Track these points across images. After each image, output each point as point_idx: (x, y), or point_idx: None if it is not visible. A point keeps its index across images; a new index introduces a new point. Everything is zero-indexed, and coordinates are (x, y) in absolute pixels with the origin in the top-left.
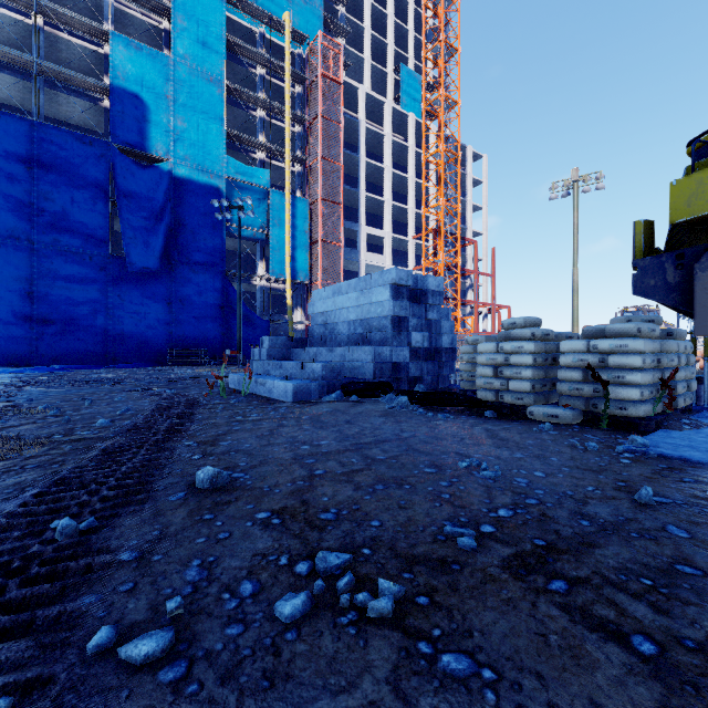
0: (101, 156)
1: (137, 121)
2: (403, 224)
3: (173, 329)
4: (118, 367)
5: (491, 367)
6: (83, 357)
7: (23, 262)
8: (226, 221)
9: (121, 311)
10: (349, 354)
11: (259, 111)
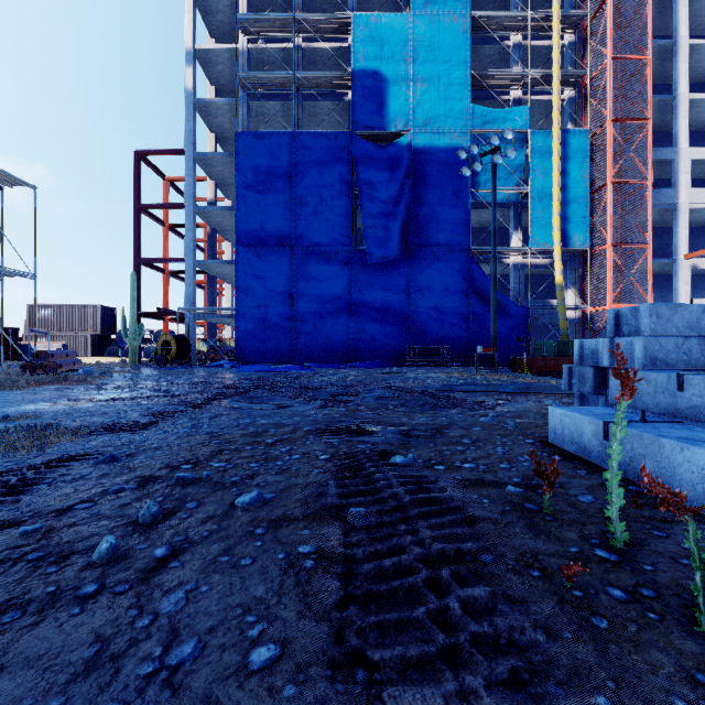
0: (344, 148)
1: (376, 99)
2: None
3: (411, 323)
4: (358, 367)
5: None
6: (330, 356)
7: (286, 267)
8: (471, 188)
9: (361, 307)
10: None
11: (512, 37)
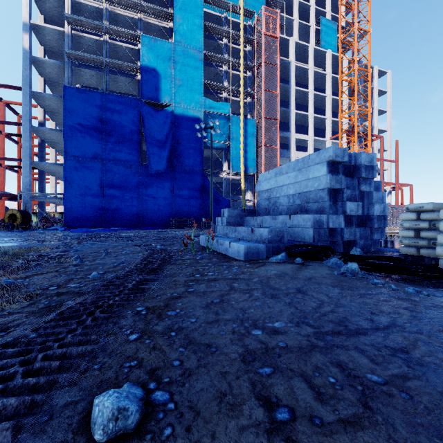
0: (136, 107)
1: (154, 84)
2: (322, 129)
3: (173, 206)
4: (144, 229)
5: None
6: (127, 223)
7: (99, 171)
8: (204, 139)
9: (146, 196)
10: (289, 221)
11: (224, 66)
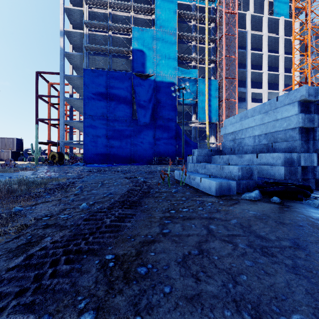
0: (129, 79)
1: (142, 61)
2: (275, 84)
3: (155, 148)
4: (134, 165)
5: None
6: (123, 161)
7: (105, 125)
8: (177, 98)
9: (136, 141)
10: (256, 159)
11: (192, 42)
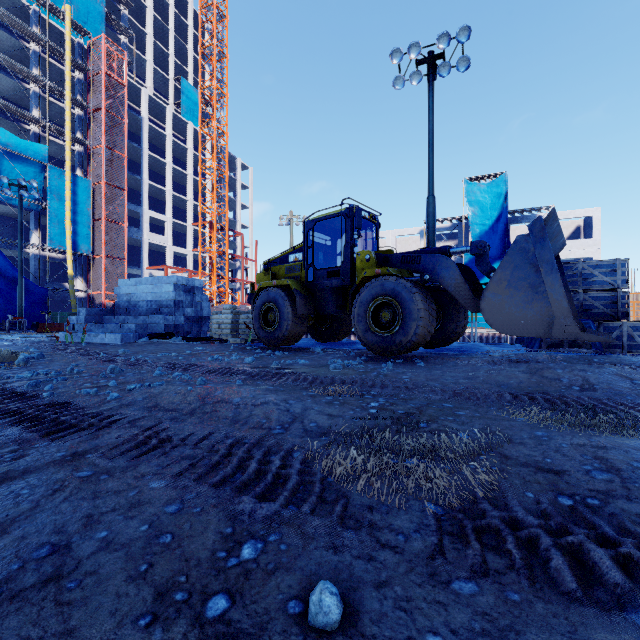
0: None
1: None
2: (183, 210)
3: None
4: None
5: (218, 325)
6: None
7: None
8: None
9: None
10: (149, 319)
11: (33, 85)
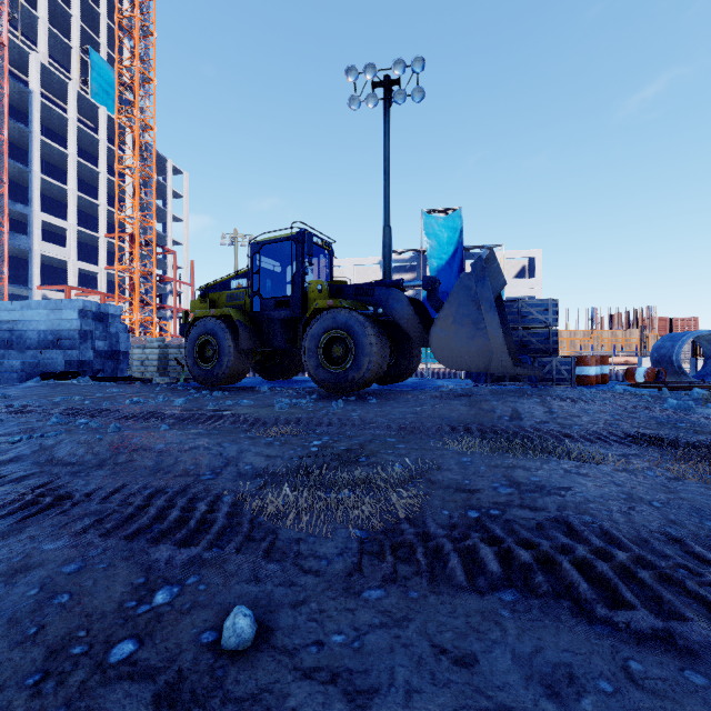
0: None
1: None
2: (93, 216)
3: None
4: None
5: (140, 361)
6: None
7: None
8: None
9: None
10: (41, 355)
11: None
